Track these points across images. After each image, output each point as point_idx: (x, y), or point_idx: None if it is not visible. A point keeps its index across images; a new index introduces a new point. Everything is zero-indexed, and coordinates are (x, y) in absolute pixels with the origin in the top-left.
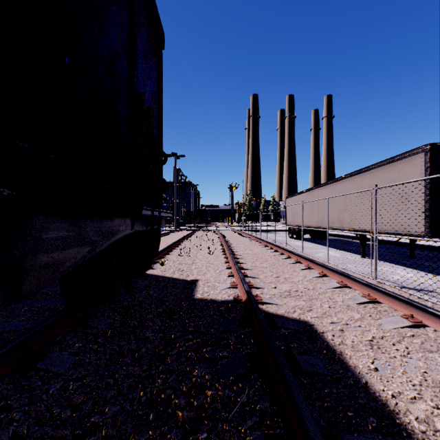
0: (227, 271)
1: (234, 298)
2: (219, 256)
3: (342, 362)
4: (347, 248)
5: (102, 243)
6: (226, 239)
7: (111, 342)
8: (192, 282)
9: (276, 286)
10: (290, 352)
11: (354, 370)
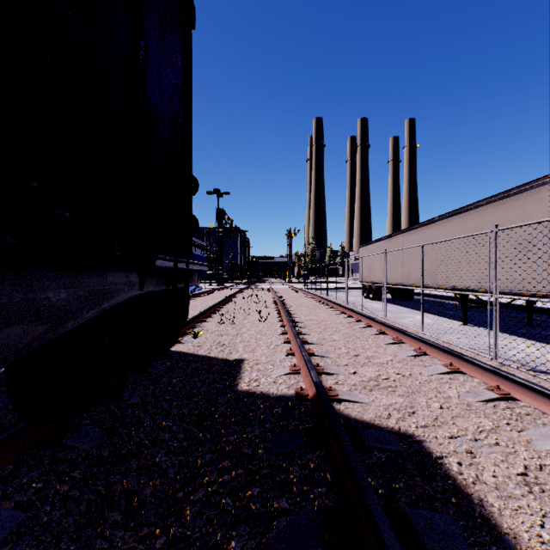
0: (284, 347)
1: (297, 393)
2: (274, 323)
3: (488, 525)
4: (441, 312)
5: (81, 313)
6: (283, 300)
7: (94, 478)
8: (236, 364)
9: (355, 370)
10: (399, 510)
11: (515, 543)
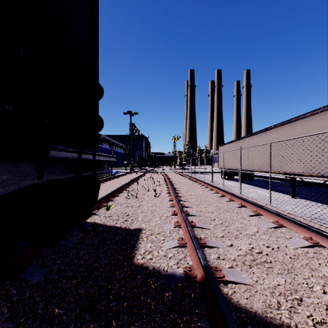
0: (173, 219)
1: (185, 274)
2: (165, 198)
3: None
4: (273, 188)
5: None
6: (171, 180)
7: None
8: (135, 233)
9: (231, 243)
10: None
11: None
